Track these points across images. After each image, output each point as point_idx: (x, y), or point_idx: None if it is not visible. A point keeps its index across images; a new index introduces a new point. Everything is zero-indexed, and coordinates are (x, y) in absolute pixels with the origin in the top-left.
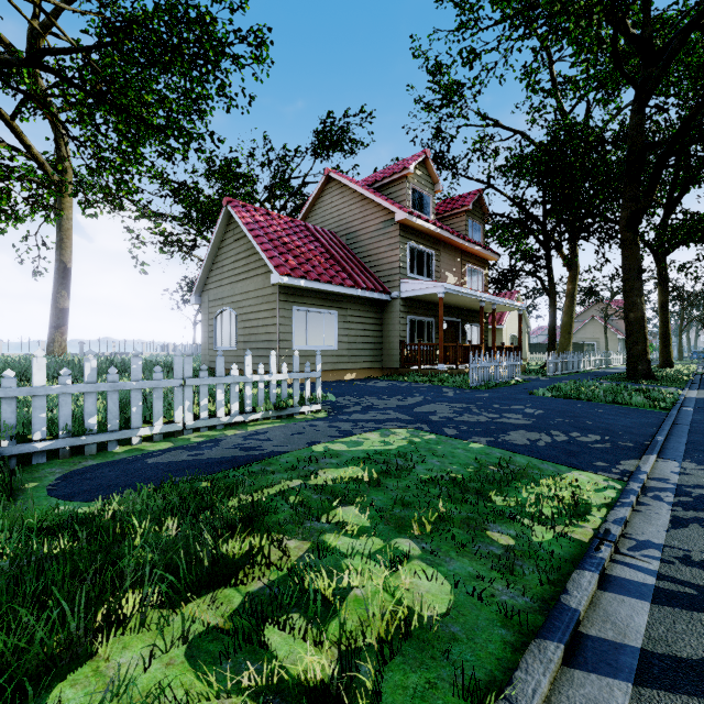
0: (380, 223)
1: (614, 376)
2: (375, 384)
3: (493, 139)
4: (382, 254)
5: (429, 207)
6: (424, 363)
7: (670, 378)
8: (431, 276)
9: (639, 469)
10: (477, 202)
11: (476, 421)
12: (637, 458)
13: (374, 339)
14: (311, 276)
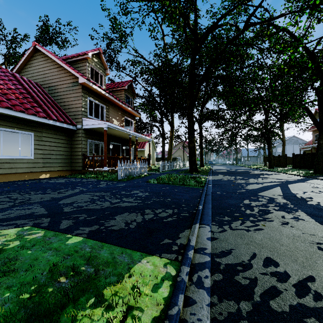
0: (70, 83)
1: (185, 171)
2: (56, 181)
3: (141, 63)
4: (71, 102)
5: (102, 81)
6: (96, 167)
7: (203, 171)
8: (104, 119)
9: (189, 243)
10: (130, 87)
11: (99, 208)
12: (189, 227)
13: (65, 152)
14: (3, 104)
